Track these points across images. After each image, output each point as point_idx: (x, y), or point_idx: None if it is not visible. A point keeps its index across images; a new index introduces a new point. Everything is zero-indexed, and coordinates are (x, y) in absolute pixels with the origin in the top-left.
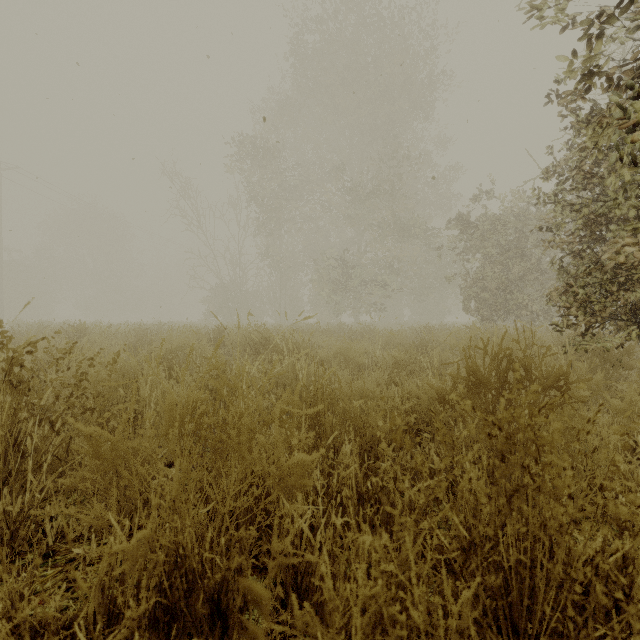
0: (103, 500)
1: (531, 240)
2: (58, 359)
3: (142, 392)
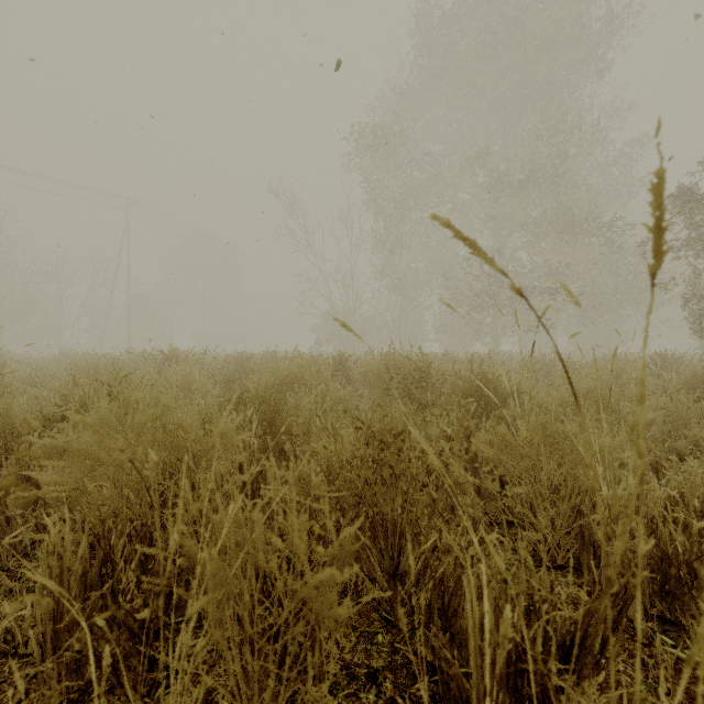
0: None
1: None
2: None
3: (172, 534)
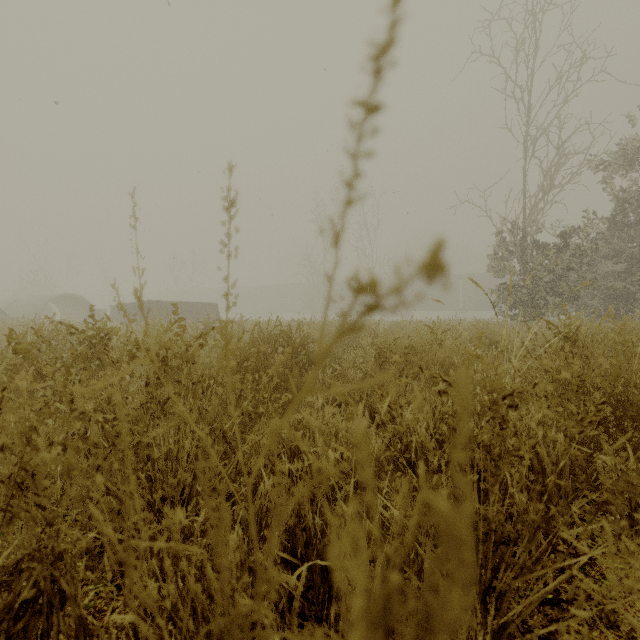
0: None
1: None
2: None
3: None
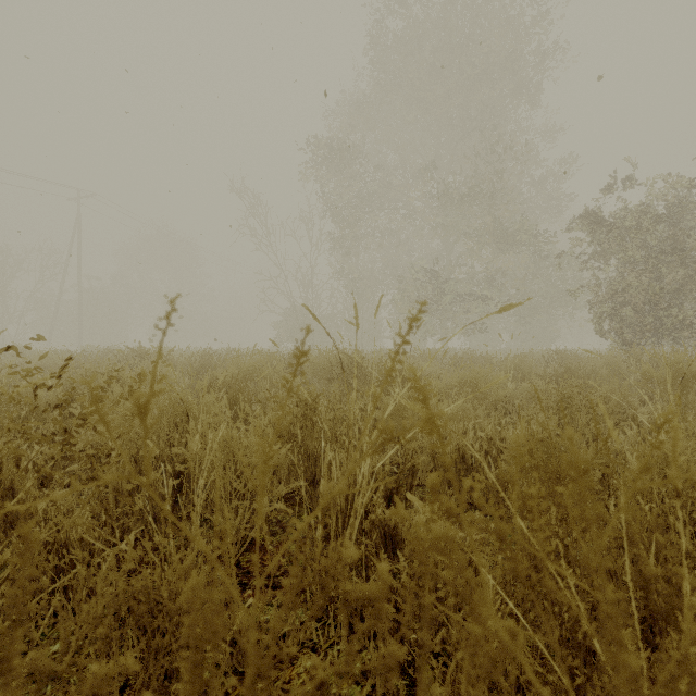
0: (109, 658)
1: (695, 237)
2: (36, 387)
3: (190, 443)
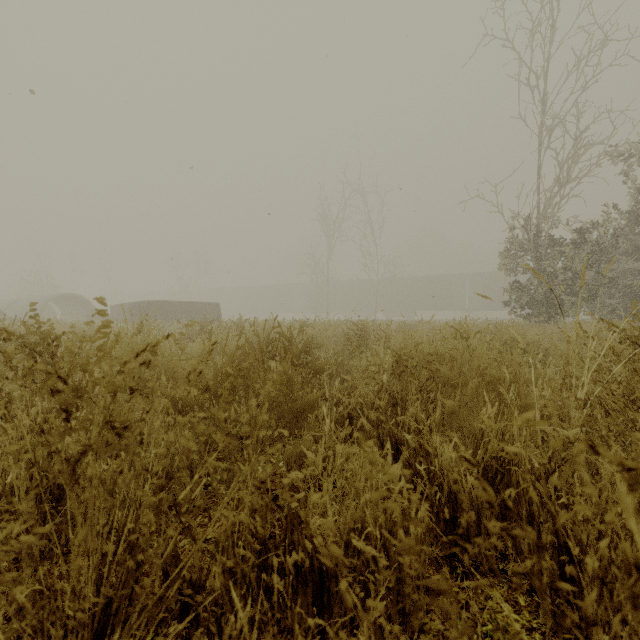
0: None
1: None
2: None
3: None
